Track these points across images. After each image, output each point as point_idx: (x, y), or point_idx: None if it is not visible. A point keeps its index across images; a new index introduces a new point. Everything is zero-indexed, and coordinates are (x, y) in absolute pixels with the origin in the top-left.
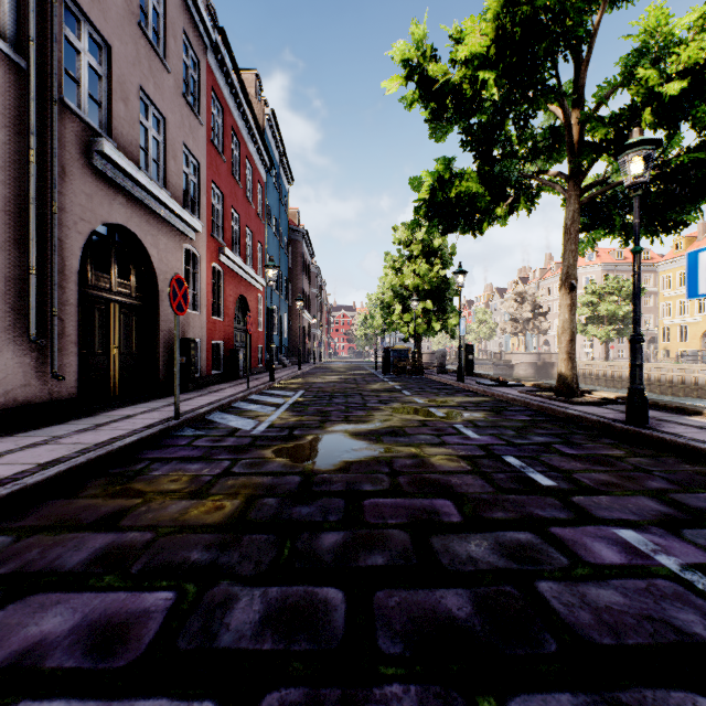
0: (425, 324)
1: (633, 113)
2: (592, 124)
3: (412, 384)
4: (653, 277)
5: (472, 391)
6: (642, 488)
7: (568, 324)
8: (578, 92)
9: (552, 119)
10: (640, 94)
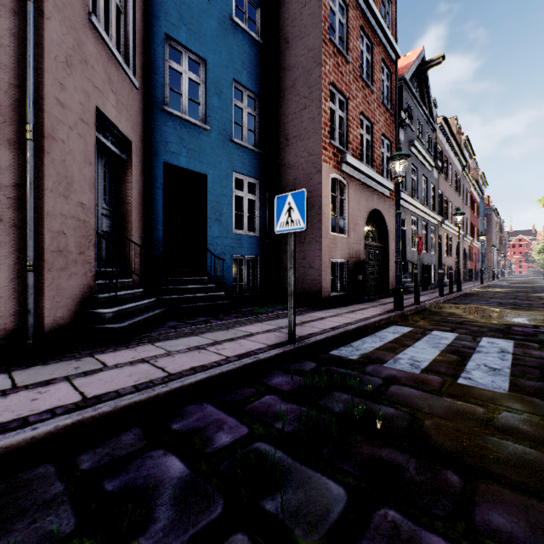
0: None
1: None
2: None
3: None
4: None
5: None
6: None
7: None
8: None
9: None
10: None
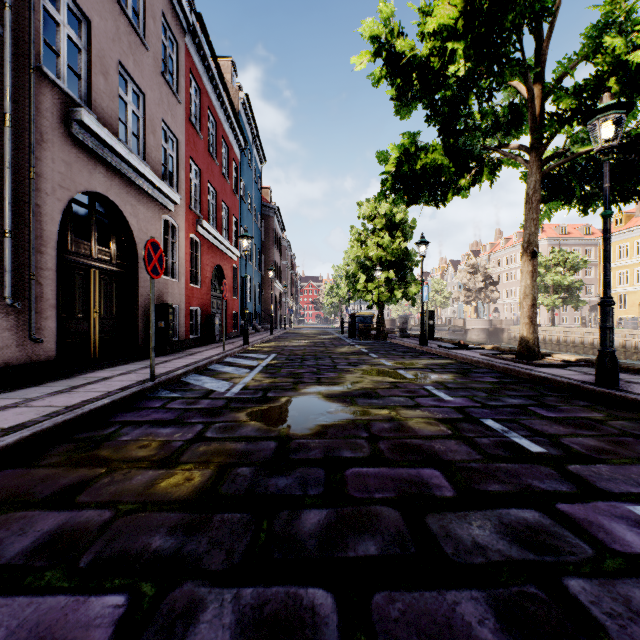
0: (387, 293)
1: (598, 82)
2: (558, 94)
3: (377, 347)
4: (594, 250)
5: (435, 353)
6: (638, 455)
7: (530, 290)
8: (540, 67)
9: (511, 96)
10: (606, 62)
